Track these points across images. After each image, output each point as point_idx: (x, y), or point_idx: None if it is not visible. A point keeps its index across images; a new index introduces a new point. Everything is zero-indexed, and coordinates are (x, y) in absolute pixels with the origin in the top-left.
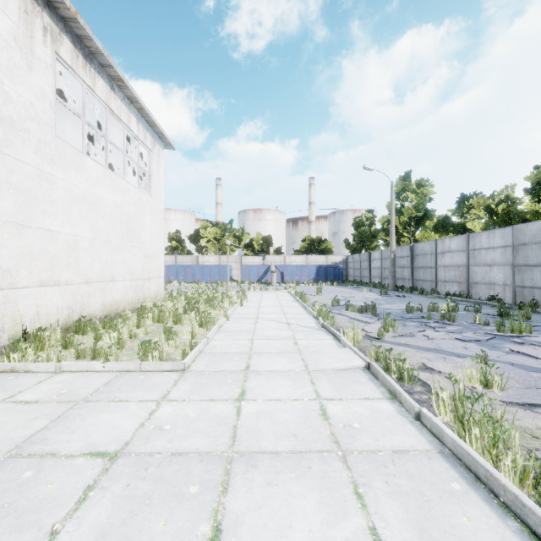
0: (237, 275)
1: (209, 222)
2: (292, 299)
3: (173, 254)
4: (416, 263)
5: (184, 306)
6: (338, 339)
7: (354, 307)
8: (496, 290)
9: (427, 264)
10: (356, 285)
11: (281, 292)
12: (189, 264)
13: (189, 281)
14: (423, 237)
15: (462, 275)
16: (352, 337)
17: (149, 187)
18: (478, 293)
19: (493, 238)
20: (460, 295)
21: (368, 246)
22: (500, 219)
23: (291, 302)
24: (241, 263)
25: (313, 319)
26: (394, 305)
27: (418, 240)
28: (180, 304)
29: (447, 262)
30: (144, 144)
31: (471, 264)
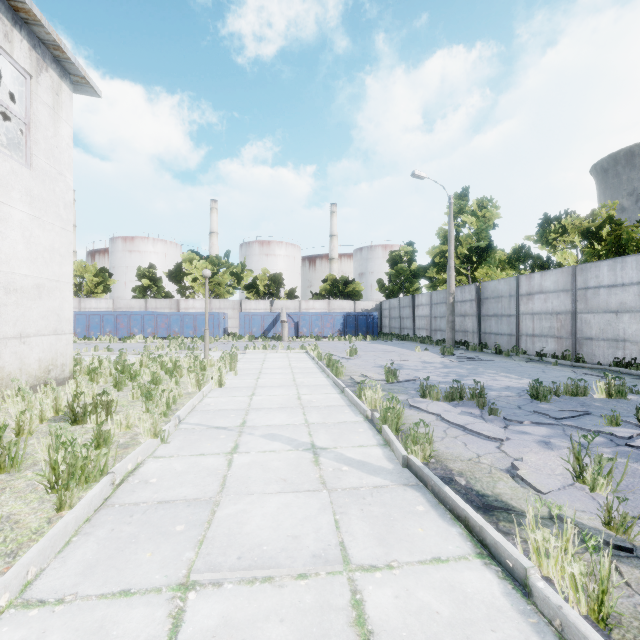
0: (235, 327)
1: (195, 254)
2: (313, 367)
3: (145, 296)
4: (485, 309)
5: (70, 403)
6: (501, 561)
7: (438, 390)
8: (628, 350)
9: (503, 310)
10: (396, 339)
11: (295, 353)
12: (166, 310)
13: (162, 335)
14: (486, 276)
15: (564, 326)
16: (580, 583)
17: (24, 148)
18: (594, 354)
19: (622, 270)
20: (563, 356)
21: (407, 288)
22: (607, 246)
23: (312, 373)
24: (240, 310)
25: (368, 430)
26: (486, 378)
27: (476, 280)
28: (87, 389)
29: (537, 308)
30: (4, 52)
31: (580, 310)
